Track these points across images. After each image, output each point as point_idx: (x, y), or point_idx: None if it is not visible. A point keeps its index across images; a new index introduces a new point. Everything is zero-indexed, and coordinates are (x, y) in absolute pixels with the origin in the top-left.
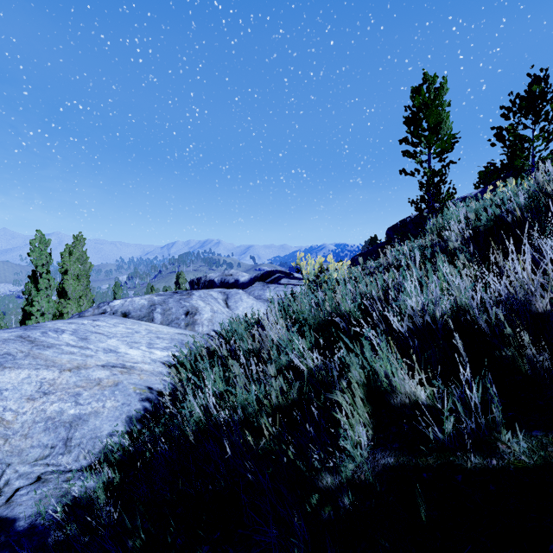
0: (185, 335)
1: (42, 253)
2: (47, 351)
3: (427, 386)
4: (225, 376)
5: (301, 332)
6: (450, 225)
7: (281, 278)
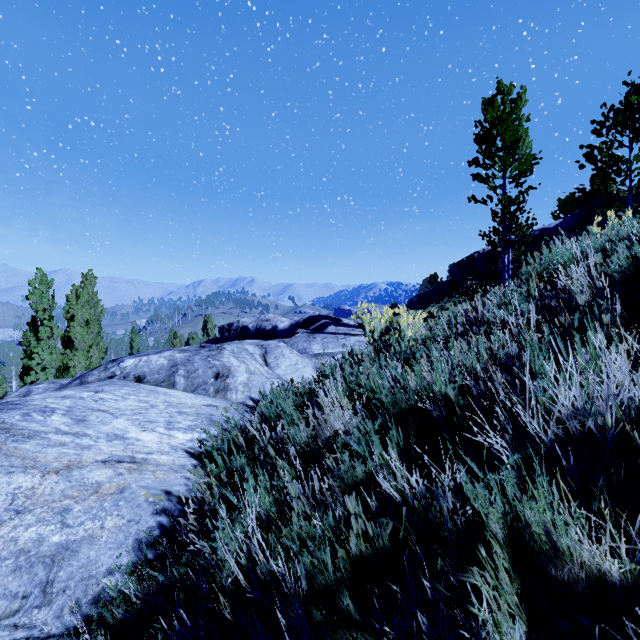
0: (215, 407)
1: (44, 296)
2: (26, 443)
3: (627, 561)
4: (272, 481)
5: (376, 419)
6: (568, 270)
7: (327, 325)
